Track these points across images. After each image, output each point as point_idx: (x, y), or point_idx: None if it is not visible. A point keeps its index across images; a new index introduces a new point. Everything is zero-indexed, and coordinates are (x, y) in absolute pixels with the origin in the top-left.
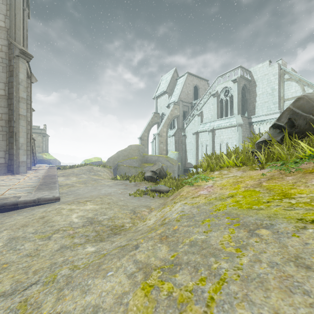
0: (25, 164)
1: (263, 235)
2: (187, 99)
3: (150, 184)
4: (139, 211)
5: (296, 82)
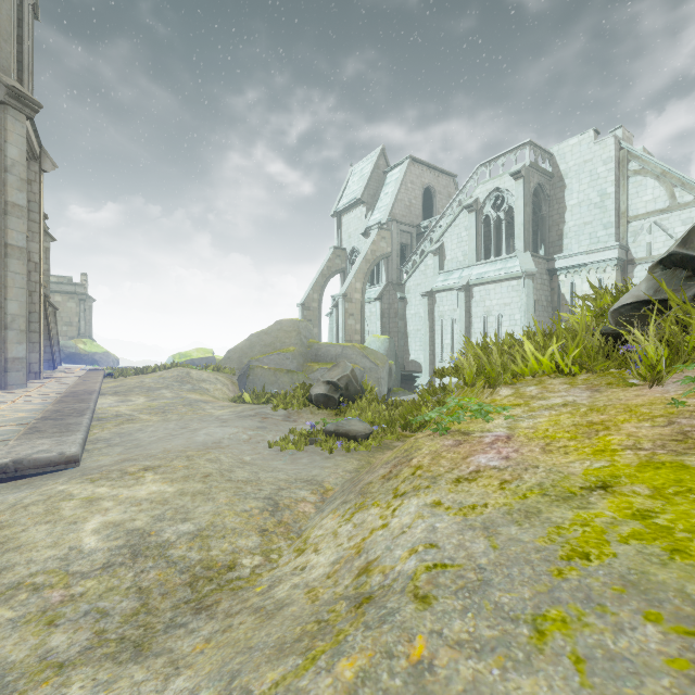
0: (21, 364)
1: None
2: (409, 217)
3: (323, 414)
4: (290, 501)
5: (655, 179)
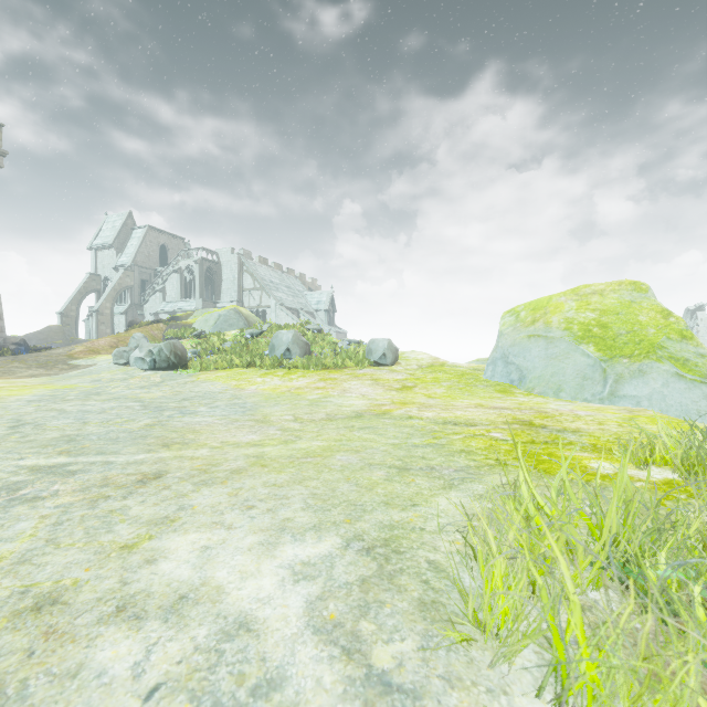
0: None
1: None
2: (149, 263)
3: None
4: None
5: (250, 276)
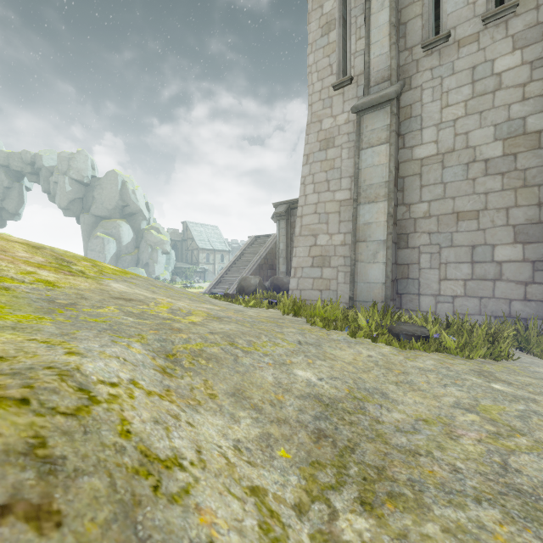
0: None
1: (70, 302)
2: None
3: None
4: None
5: None
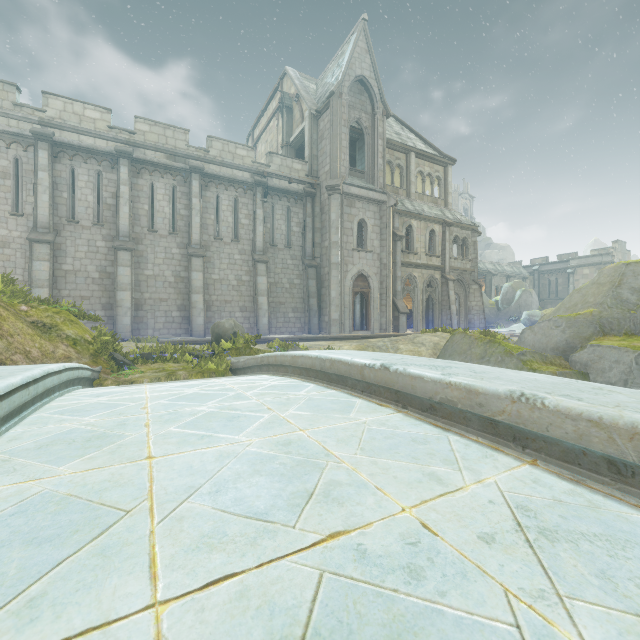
0: (337, 323)
1: None
2: None
3: None
4: None
5: None
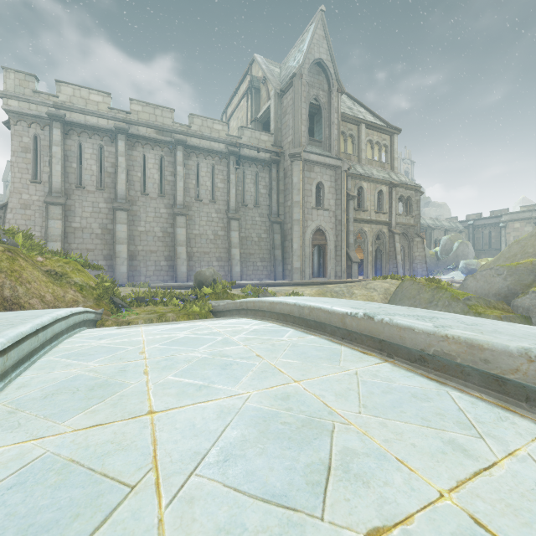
0: (298, 270)
1: None
2: None
3: None
4: None
5: None
